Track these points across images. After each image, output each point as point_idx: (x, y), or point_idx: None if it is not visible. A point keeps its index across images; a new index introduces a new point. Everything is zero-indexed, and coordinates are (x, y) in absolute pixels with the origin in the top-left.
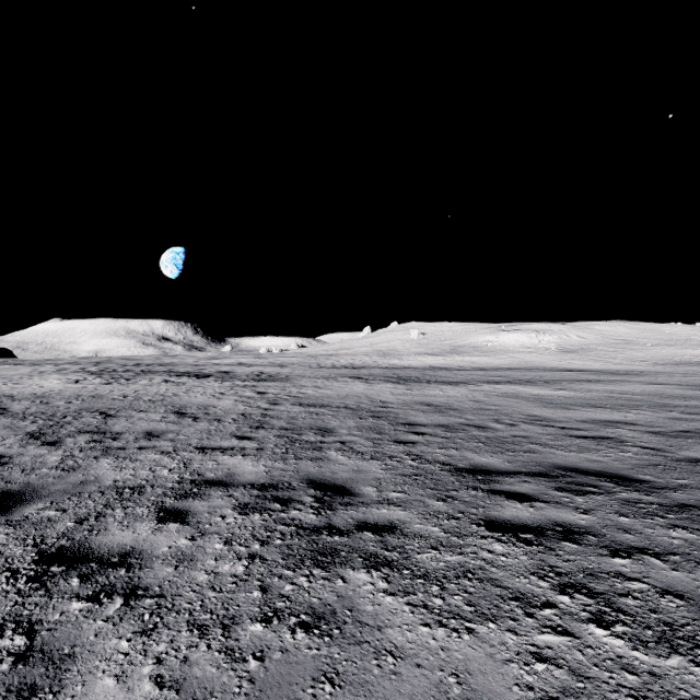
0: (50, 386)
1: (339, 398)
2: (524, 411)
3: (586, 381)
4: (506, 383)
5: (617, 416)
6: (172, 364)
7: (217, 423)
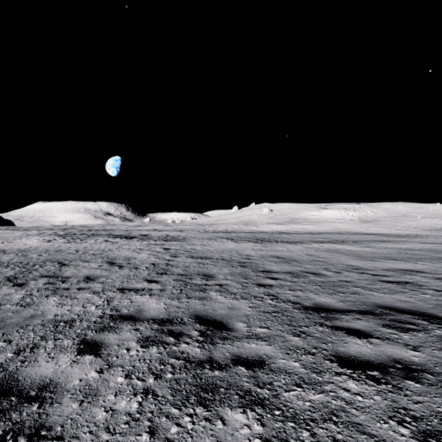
0: (31, 244)
1: (218, 253)
2: (344, 262)
3: (381, 241)
4: (328, 242)
5: (409, 266)
6: (111, 230)
7: (135, 270)
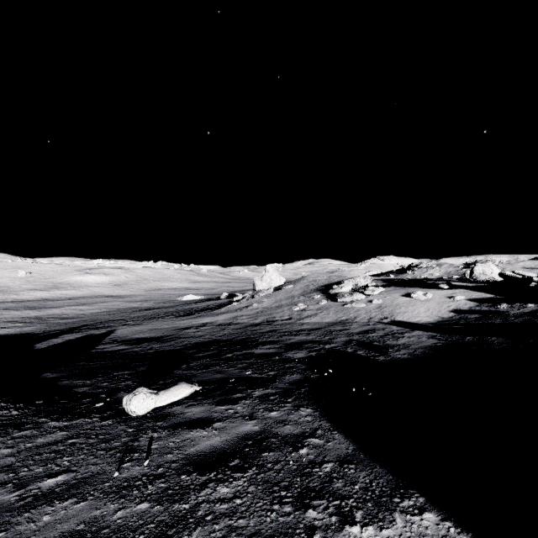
0: None
1: (18, 316)
2: (73, 313)
3: (104, 302)
4: (76, 305)
5: (92, 311)
6: None
7: None
